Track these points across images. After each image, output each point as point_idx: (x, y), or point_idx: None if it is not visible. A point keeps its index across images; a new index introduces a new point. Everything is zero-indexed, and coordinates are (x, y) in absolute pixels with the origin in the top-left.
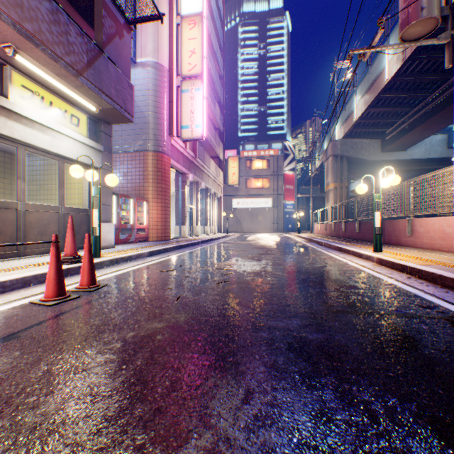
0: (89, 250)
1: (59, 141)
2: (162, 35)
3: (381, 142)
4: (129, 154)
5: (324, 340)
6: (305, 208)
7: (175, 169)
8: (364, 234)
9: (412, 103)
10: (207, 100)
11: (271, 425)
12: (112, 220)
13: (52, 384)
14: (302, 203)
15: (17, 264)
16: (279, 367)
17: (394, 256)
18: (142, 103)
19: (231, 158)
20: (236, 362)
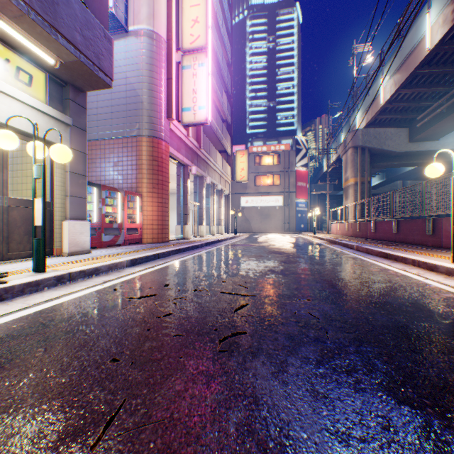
0: None
1: None
2: None
3: (409, 131)
4: (120, 140)
5: None
6: (317, 207)
7: (175, 159)
8: (406, 235)
9: (453, 81)
10: (213, 86)
11: None
12: (87, 218)
13: None
14: (314, 202)
15: None
16: None
17: None
18: (135, 79)
19: (239, 152)
20: None
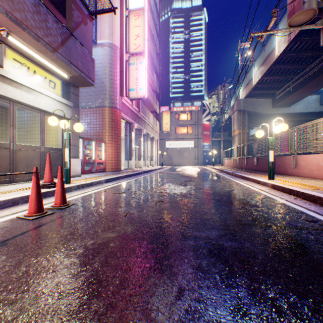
0: (61, 178)
1: (41, 99)
2: (115, 23)
3: (272, 101)
4: (92, 109)
5: (236, 247)
6: (217, 148)
7: (125, 120)
8: (261, 166)
9: (295, 73)
10: (147, 70)
11: (199, 319)
12: (79, 157)
13: (28, 283)
14: (215, 145)
15: (9, 188)
16: (203, 269)
17: (283, 182)
18: (101, 72)
19: (165, 112)
20: (170, 265)
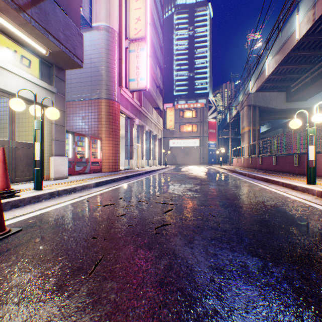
0: None
1: (7, 78)
2: (113, 4)
3: (286, 94)
4: (86, 101)
5: None
6: (223, 147)
7: (124, 114)
8: (282, 166)
9: (315, 61)
10: (150, 63)
11: None
12: (65, 155)
13: None
14: (221, 143)
15: None
16: None
17: None
18: (97, 59)
19: (169, 109)
20: None
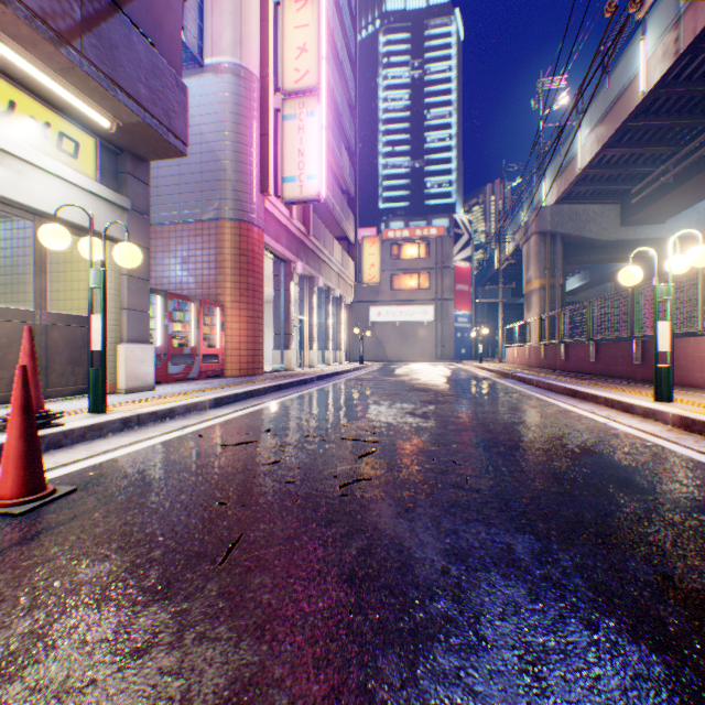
0: (23, 408)
1: (32, 182)
2: (249, 17)
3: (621, 210)
4: (191, 225)
5: None
6: (486, 323)
7: (273, 252)
8: (608, 365)
9: (682, 138)
10: (328, 141)
11: None
12: (150, 340)
13: None
14: (482, 315)
15: None
16: None
17: None
18: (214, 135)
19: (368, 239)
20: None
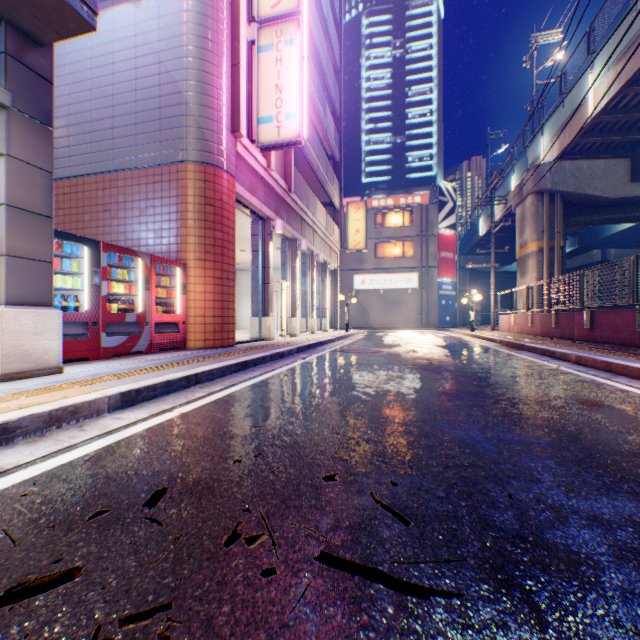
0: None
1: None
2: None
3: (631, 164)
4: (149, 170)
5: None
6: (468, 291)
7: (248, 207)
8: None
9: None
10: (312, 96)
11: None
12: (52, 302)
13: None
14: (464, 283)
15: None
16: None
17: None
18: (175, 63)
19: (353, 205)
20: None
